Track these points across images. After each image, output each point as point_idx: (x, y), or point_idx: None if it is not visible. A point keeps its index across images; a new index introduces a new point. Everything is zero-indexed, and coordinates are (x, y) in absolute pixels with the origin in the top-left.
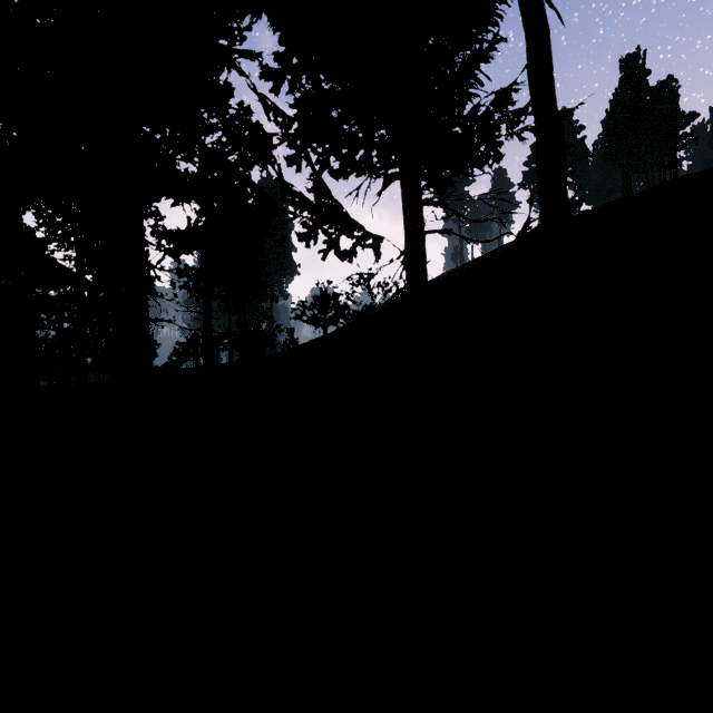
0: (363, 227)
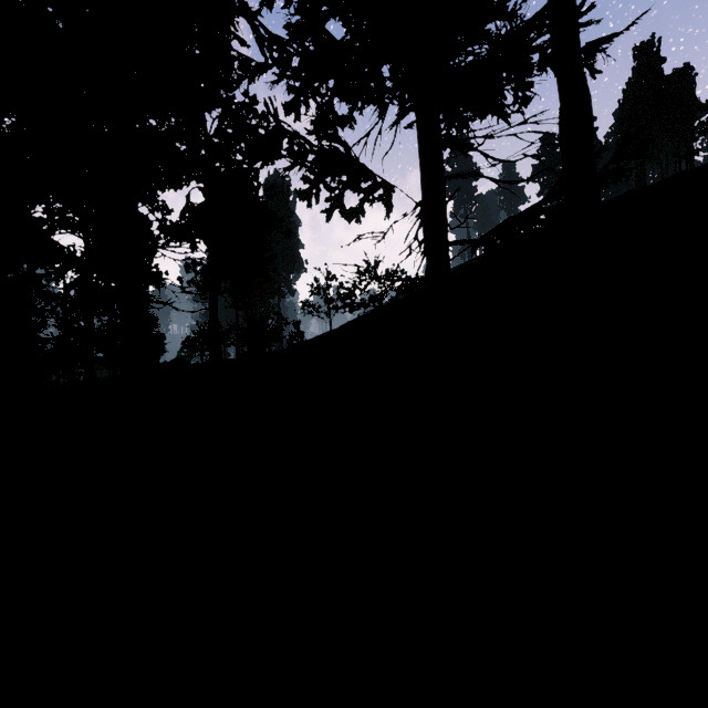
0: (372, 174)
